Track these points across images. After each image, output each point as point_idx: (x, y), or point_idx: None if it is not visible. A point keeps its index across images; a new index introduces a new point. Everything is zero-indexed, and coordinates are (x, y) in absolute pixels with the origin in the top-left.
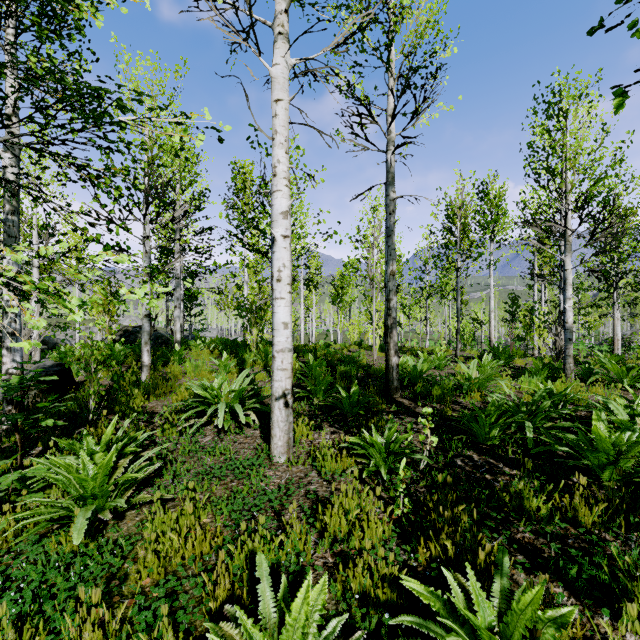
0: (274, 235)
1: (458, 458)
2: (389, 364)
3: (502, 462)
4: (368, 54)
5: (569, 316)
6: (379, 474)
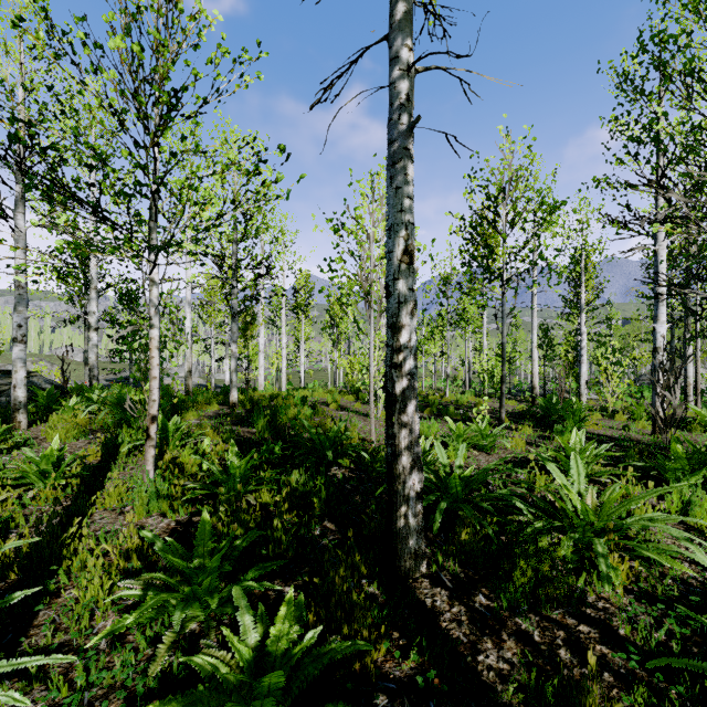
0: None
1: None
2: (398, 493)
3: None
4: None
5: None
6: None
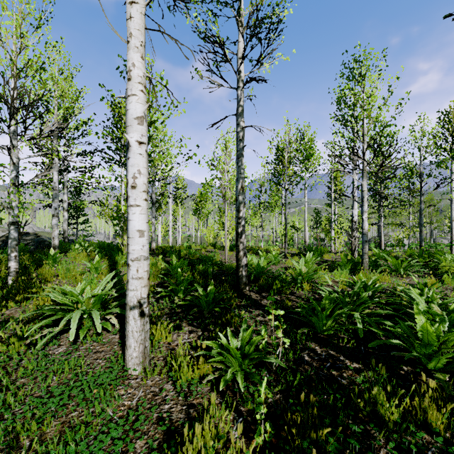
0: (128, 140)
1: (304, 352)
2: (239, 264)
3: (341, 353)
4: (222, 5)
5: (365, 224)
6: (235, 378)
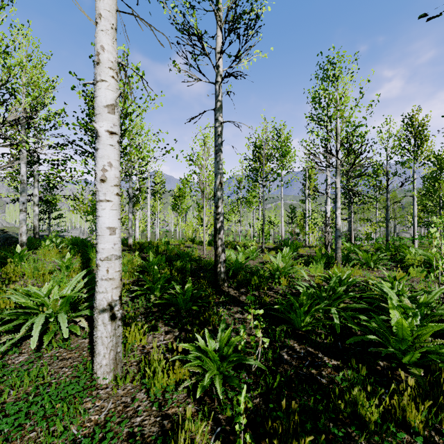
0: (97, 129)
1: (283, 350)
2: (218, 260)
3: (319, 350)
4: None
5: (339, 220)
6: (213, 382)
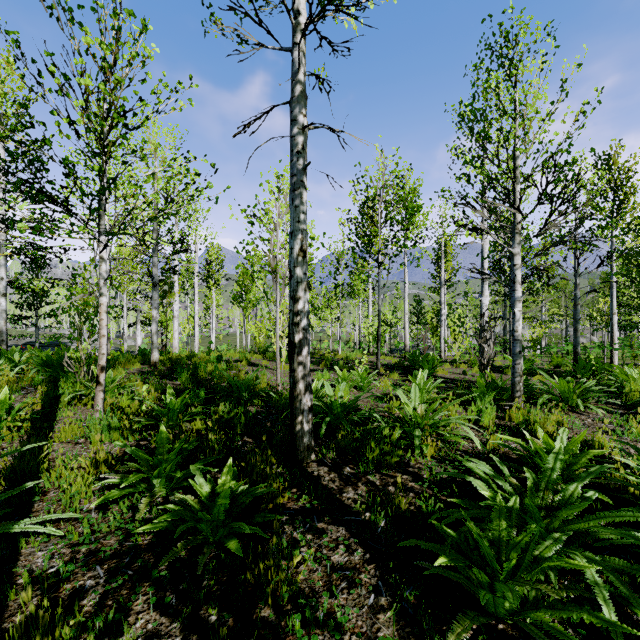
0: None
1: None
2: (296, 407)
3: None
4: None
5: (519, 323)
6: None
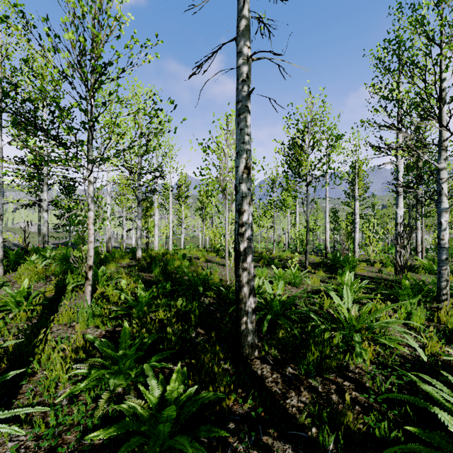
0: None
1: None
2: (241, 309)
3: None
4: None
5: (445, 232)
6: None
